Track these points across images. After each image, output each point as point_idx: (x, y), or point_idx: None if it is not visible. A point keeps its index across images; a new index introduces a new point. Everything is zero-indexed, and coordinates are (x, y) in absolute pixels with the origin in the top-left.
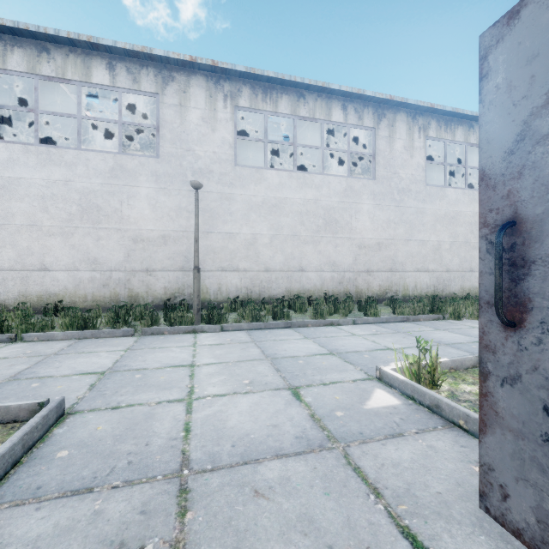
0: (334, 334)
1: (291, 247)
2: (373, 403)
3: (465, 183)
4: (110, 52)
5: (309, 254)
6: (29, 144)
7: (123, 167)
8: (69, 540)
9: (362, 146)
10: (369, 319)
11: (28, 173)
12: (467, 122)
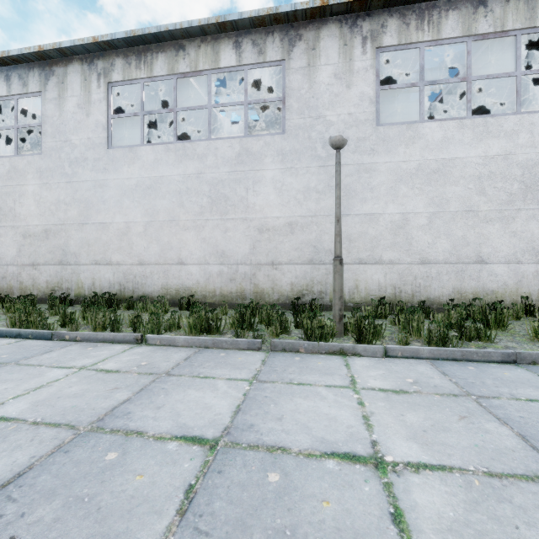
0: None
1: (462, 228)
2: None
3: None
4: (236, 29)
5: (493, 237)
6: (169, 143)
7: (248, 151)
8: None
9: None
10: None
11: (169, 171)
12: None
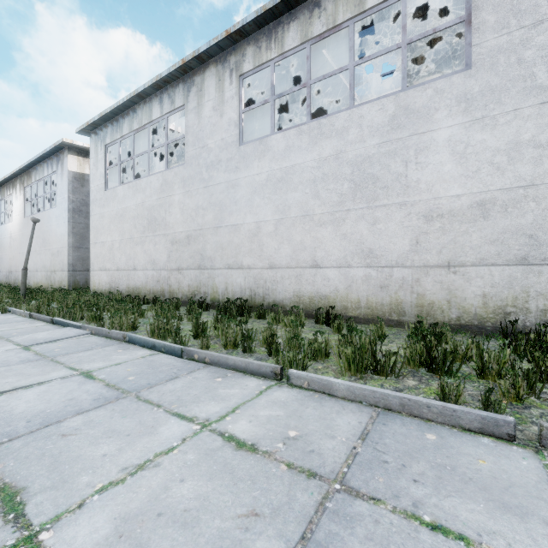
0: None
1: None
2: None
3: None
4: None
5: None
6: (302, 124)
7: (408, 109)
8: None
9: None
10: None
11: (301, 157)
12: None
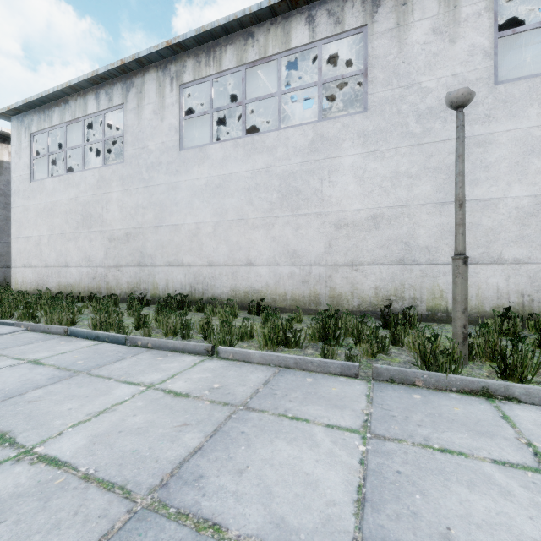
0: None
1: None
2: None
3: None
4: (309, 2)
5: None
6: (238, 138)
7: (323, 137)
8: None
9: None
10: None
11: (237, 167)
12: None
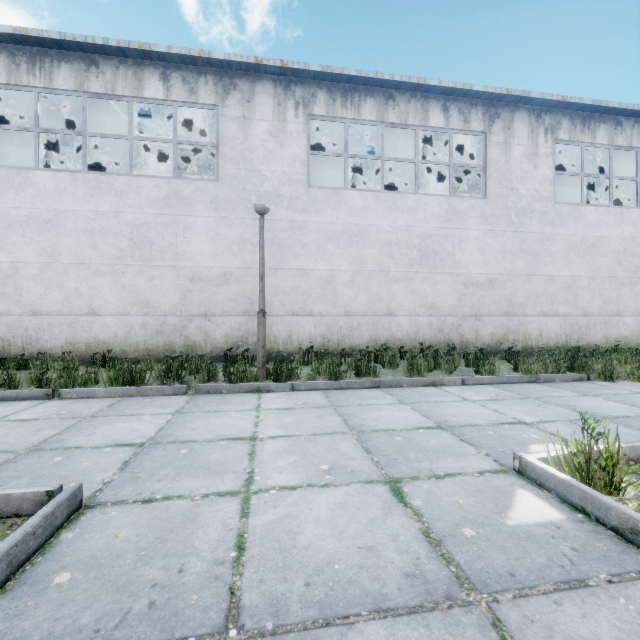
0: (438, 398)
1: (377, 286)
2: (519, 515)
3: (609, 198)
4: (164, 60)
5: (400, 294)
6: (77, 172)
7: (178, 194)
8: None
9: (467, 158)
10: (483, 378)
11: (76, 205)
12: (612, 118)
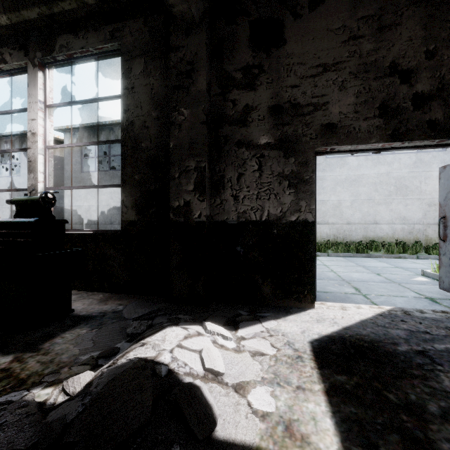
0: (400, 261)
1: (367, 207)
2: (415, 279)
3: None
4: None
5: (382, 212)
6: None
7: None
8: (325, 283)
9: None
10: (430, 256)
11: None
12: None
